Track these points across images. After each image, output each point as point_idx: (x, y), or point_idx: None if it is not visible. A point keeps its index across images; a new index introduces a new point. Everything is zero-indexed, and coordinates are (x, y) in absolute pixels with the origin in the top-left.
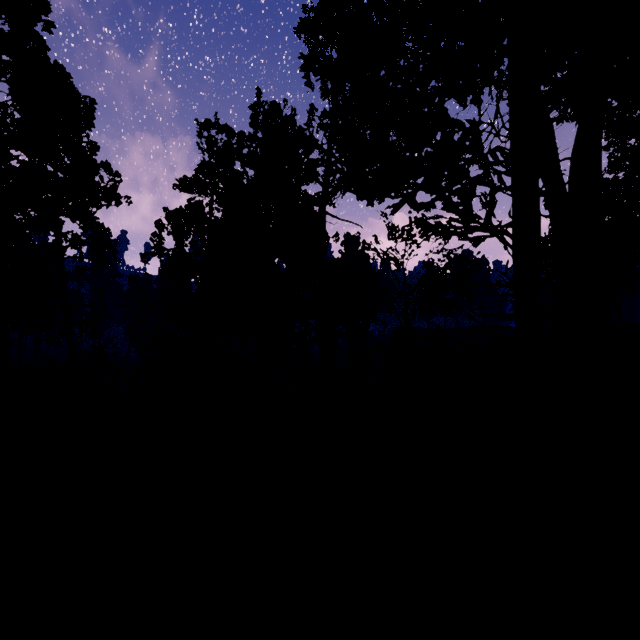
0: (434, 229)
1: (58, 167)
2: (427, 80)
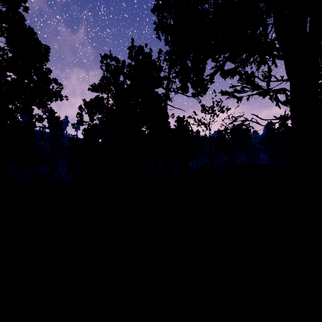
0: (232, 95)
1: (30, 80)
2: None
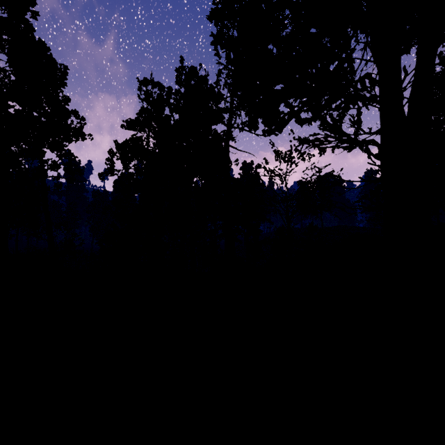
0: (313, 144)
1: (41, 113)
2: (308, 27)
